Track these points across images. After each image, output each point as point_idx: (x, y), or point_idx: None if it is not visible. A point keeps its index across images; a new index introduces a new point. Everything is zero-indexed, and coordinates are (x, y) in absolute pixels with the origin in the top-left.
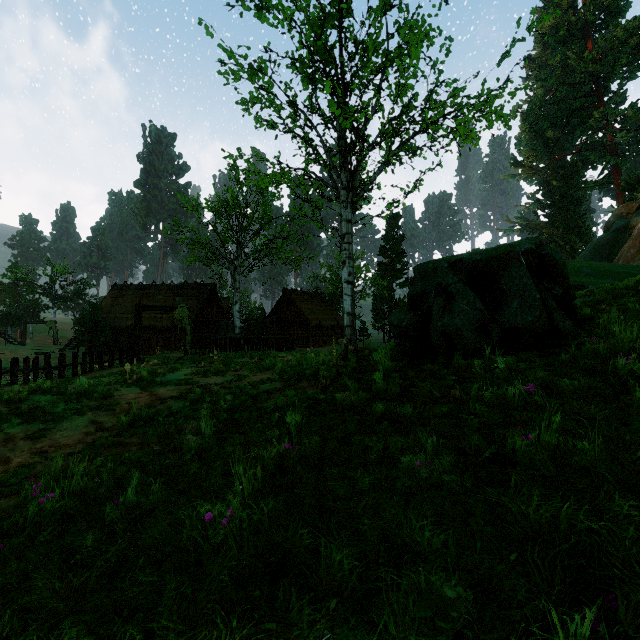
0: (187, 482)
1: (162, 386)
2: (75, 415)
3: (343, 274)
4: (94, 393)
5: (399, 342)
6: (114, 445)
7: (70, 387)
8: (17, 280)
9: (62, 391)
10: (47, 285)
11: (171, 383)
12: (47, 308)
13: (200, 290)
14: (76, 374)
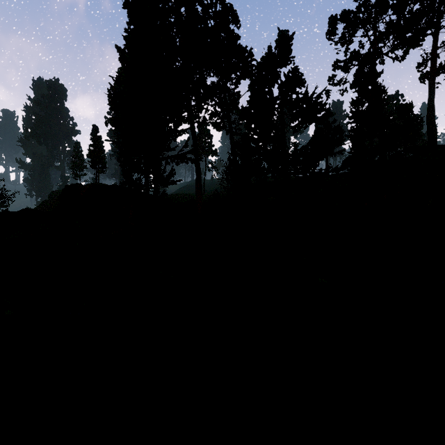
0: None
1: None
2: None
3: None
4: None
5: None
6: None
7: None
8: None
9: None
10: None
11: None
12: None
13: None
14: None
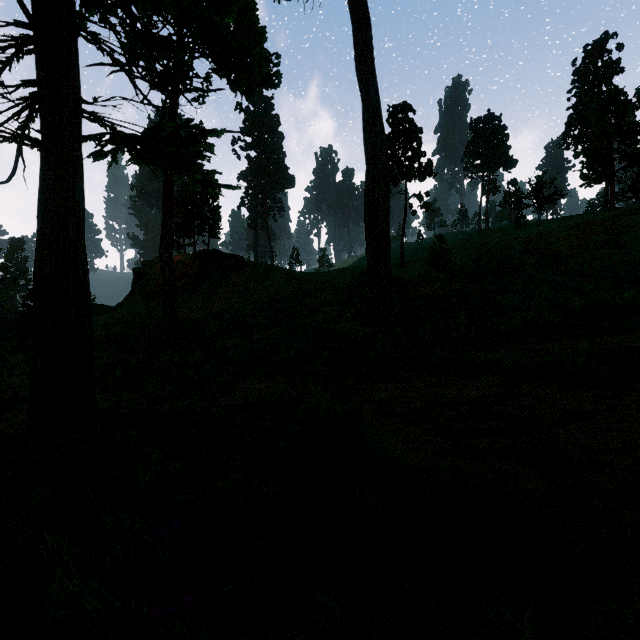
0: None
1: None
2: None
3: None
4: None
5: None
6: None
7: None
8: None
9: None
10: None
11: None
12: None
13: None
14: None
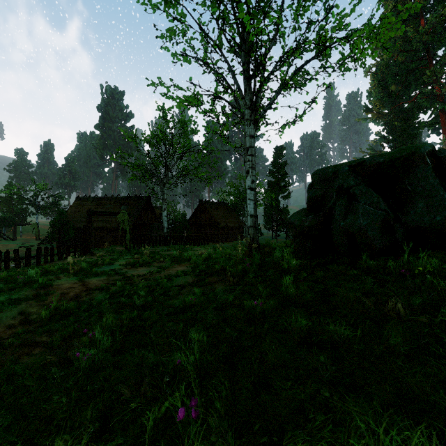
0: (45, 442)
1: (96, 276)
2: (11, 305)
3: (247, 182)
4: (37, 282)
5: (300, 241)
6: (22, 344)
7: (19, 277)
8: (11, 194)
9: (13, 280)
10: (32, 198)
11: (104, 273)
12: (32, 214)
13: (139, 201)
14: (40, 263)
